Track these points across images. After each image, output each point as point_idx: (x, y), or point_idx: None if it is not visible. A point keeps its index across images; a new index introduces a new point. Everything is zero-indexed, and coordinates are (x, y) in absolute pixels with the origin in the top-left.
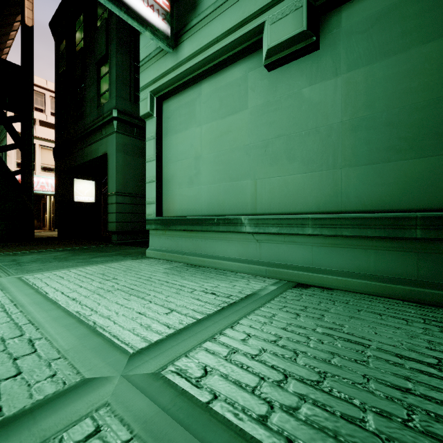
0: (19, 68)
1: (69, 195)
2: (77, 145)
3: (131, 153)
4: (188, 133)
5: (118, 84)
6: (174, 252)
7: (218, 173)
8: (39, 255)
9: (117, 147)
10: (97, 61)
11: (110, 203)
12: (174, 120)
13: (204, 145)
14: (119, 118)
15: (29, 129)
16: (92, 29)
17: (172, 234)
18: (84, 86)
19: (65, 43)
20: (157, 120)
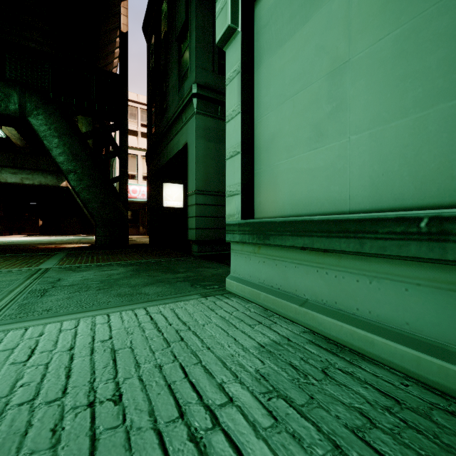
0: (117, 76)
1: (159, 200)
2: (161, 143)
3: (214, 139)
4: (310, 26)
5: (199, 52)
6: (278, 293)
7: (416, 81)
8: (97, 271)
9: (197, 133)
10: (177, 36)
11: (190, 204)
12: (275, 21)
13: (359, 28)
14: (199, 94)
15: (124, 135)
16: (174, 3)
17: (273, 254)
18: (167, 74)
19: (153, 39)
20: (244, 38)
